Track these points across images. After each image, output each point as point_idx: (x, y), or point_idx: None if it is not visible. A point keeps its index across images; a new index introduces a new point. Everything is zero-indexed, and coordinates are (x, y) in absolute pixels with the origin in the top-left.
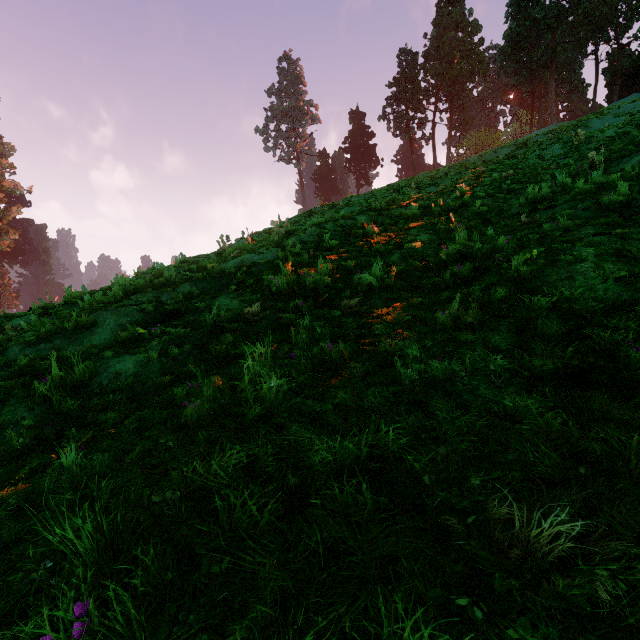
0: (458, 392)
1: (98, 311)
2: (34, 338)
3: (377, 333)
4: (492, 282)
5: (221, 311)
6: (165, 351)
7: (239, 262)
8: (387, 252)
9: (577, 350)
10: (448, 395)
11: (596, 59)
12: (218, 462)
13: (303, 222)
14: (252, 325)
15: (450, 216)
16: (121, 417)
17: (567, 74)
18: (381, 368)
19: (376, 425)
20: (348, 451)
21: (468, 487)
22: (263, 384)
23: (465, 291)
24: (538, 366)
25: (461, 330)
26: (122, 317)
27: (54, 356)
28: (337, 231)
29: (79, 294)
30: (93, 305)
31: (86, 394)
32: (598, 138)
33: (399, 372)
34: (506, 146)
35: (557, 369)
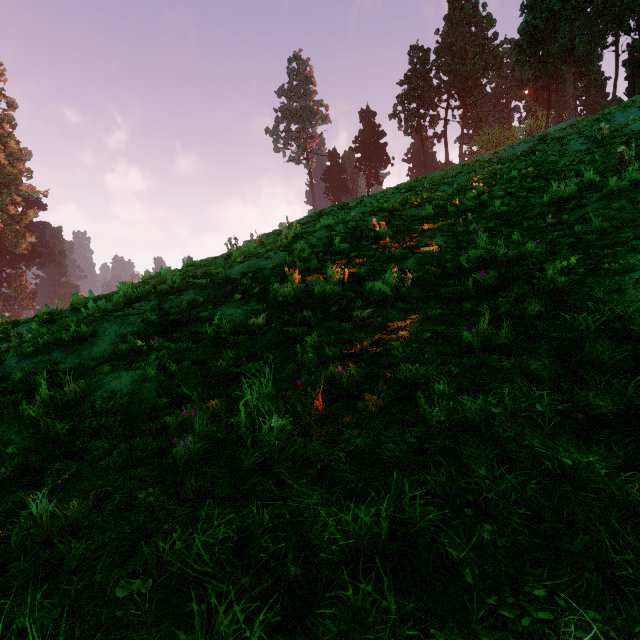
0: (497, 438)
1: (99, 320)
2: (31, 350)
3: (393, 352)
4: (522, 293)
5: (224, 323)
6: (163, 367)
7: (245, 267)
8: (401, 257)
9: (637, 382)
10: (485, 442)
11: (616, 51)
12: (201, 537)
13: (312, 224)
14: (257, 338)
15: (468, 217)
16: (112, 443)
17: (585, 67)
18: (400, 401)
19: (398, 487)
20: (364, 527)
21: (526, 592)
22: (262, 424)
23: (492, 303)
24: (595, 406)
25: (491, 352)
26: (123, 327)
27: (44, 374)
28: (348, 234)
29: (85, 299)
30: (96, 313)
31: (77, 416)
32: (623, 132)
33: (423, 409)
34: (522, 142)
35: (618, 409)
